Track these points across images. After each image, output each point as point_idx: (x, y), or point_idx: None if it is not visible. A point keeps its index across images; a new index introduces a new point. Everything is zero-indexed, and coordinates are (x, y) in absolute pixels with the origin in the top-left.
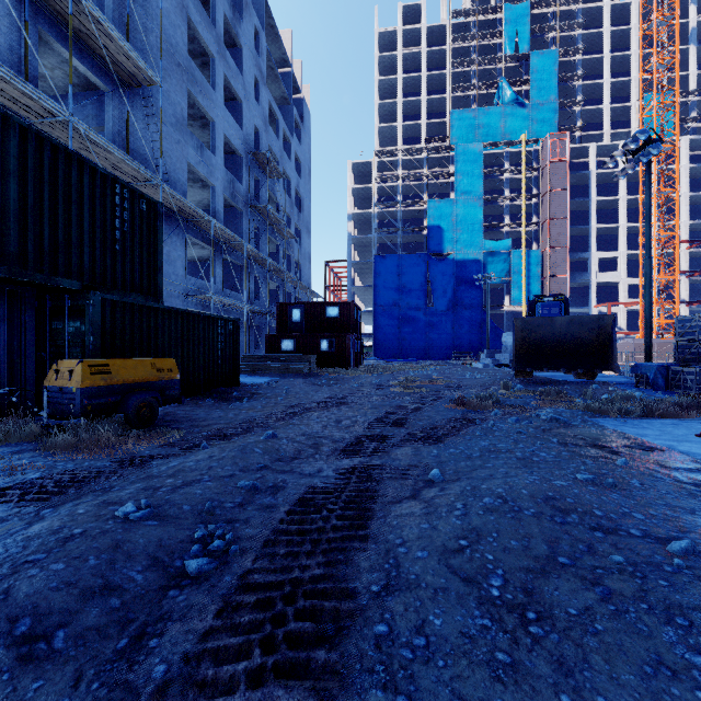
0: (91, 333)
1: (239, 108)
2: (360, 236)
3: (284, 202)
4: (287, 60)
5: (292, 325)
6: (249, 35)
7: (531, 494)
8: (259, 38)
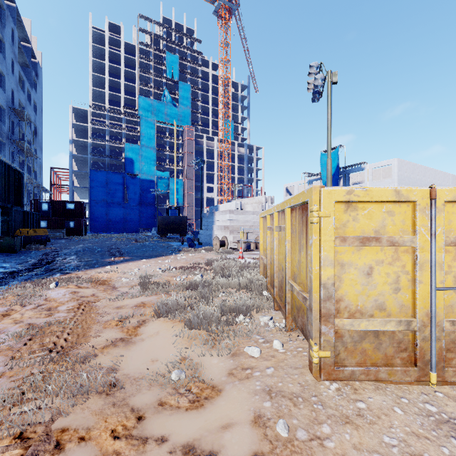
0: (13, 221)
1: (1, 78)
2: (79, 155)
3: (27, 132)
4: (28, 40)
5: (43, 213)
6: (8, 34)
7: (142, 245)
8: (13, 34)
